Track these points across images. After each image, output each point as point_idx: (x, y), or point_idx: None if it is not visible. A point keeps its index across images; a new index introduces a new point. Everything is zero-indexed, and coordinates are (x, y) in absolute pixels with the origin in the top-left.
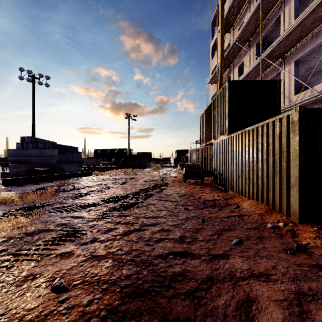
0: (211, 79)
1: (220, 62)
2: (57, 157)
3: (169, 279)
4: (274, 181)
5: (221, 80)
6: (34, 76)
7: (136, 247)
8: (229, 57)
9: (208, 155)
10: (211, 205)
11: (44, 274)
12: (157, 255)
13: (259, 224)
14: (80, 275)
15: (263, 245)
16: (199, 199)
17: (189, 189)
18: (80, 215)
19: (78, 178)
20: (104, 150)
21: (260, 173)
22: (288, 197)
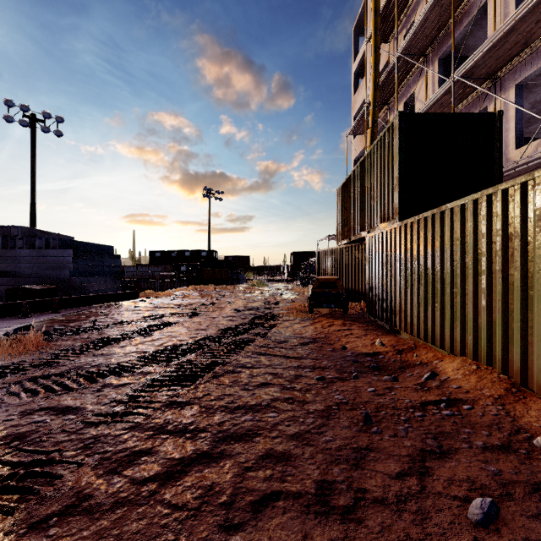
0: (354, 126)
1: (373, 93)
2: (70, 264)
3: None
4: (526, 322)
5: (374, 126)
6: (34, 117)
7: (190, 539)
8: (387, 84)
9: (353, 261)
10: (370, 366)
11: None
12: None
13: (510, 432)
14: None
15: None
16: (345, 351)
17: (321, 327)
18: (75, 402)
19: (111, 305)
20: (168, 252)
21: (484, 302)
22: None
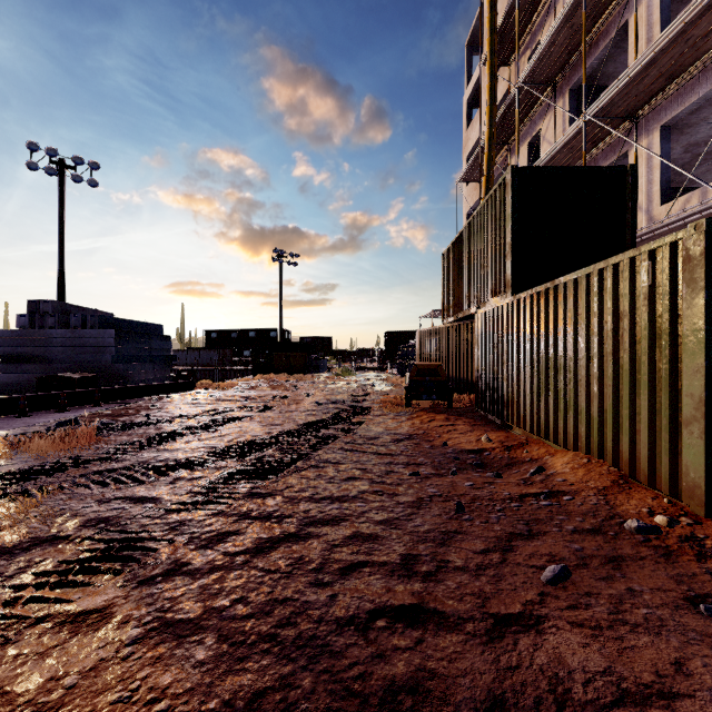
0: (465, 171)
1: (488, 132)
2: (112, 347)
3: (378, 705)
4: (634, 409)
5: (489, 173)
6: (63, 163)
7: (285, 591)
8: (507, 120)
9: (462, 344)
10: (473, 464)
11: (11, 691)
12: (343, 618)
13: (604, 518)
14: (115, 695)
15: (628, 585)
16: (445, 448)
17: (420, 423)
18: (150, 492)
19: (162, 397)
20: (227, 332)
21: (595, 388)
22: (674, 450)
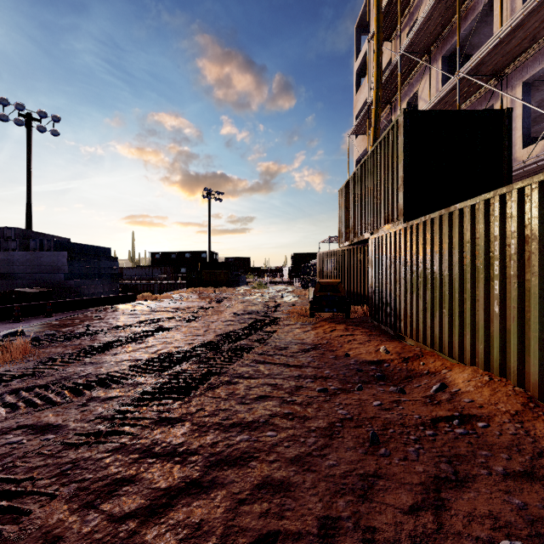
0: (356, 126)
1: (375, 92)
2: (65, 266)
3: None
4: None
5: (376, 125)
6: (30, 116)
7: None
8: (390, 83)
9: (356, 264)
10: (375, 376)
11: None
12: None
13: (532, 455)
14: None
15: None
16: (348, 359)
17: (323, 332)
18: (56, 418)
19: (107, 308)
20: (168, 254)
21: (497, 309)
22: None
